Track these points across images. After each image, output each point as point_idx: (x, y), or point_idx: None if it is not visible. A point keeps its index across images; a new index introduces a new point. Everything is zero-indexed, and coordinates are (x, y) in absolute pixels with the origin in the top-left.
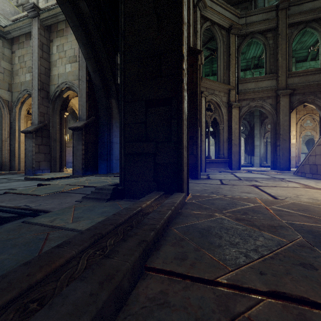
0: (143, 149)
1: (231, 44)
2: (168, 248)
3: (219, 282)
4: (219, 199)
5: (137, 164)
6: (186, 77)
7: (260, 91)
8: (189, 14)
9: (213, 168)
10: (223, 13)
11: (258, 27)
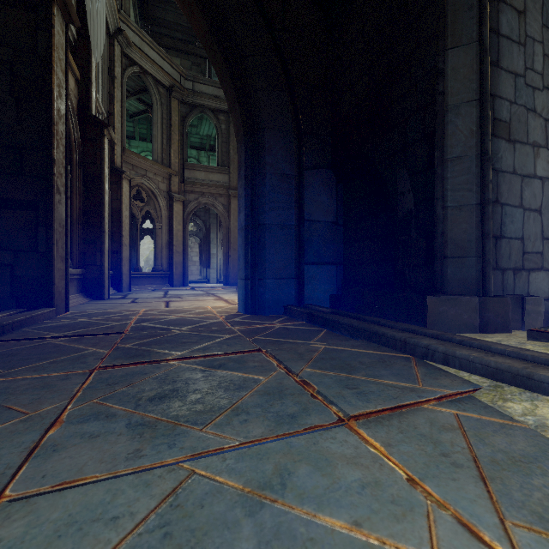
0: None
1: (174, 111)
2: (13, 335)
3: (45, 337)
4: (102, 312)
5: None
6: (65, 176)
7: (211, 185)
8: (89, 65)
9: (144, 286)
10: (161, 63)
11: (208, 102)
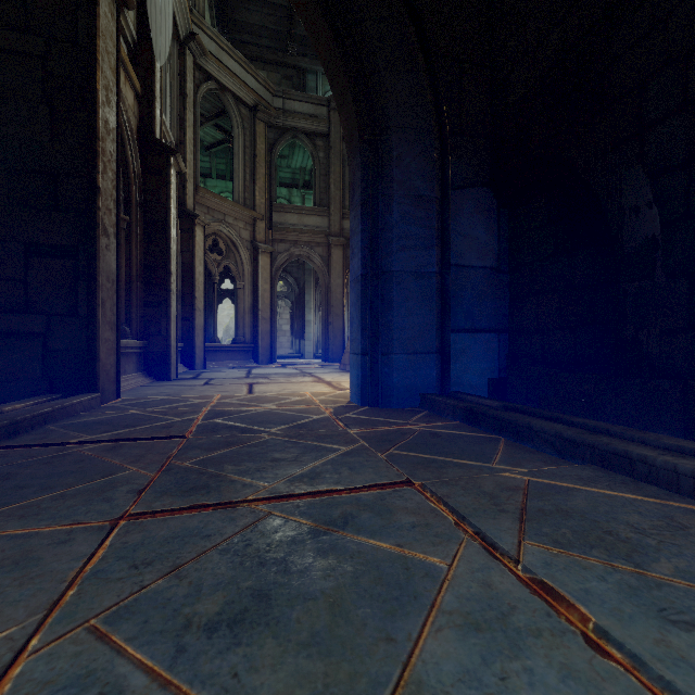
0: (21, 326)
1: (259, 138)
2: (29, 436)
3: (69, 442)
4: (162, 400)
5: (7, 351)
6: (116, 213)
7: (306, 232)
8: (152, 75)
9: (222, 362)
10: (243, 76)
11: (302, 124)
